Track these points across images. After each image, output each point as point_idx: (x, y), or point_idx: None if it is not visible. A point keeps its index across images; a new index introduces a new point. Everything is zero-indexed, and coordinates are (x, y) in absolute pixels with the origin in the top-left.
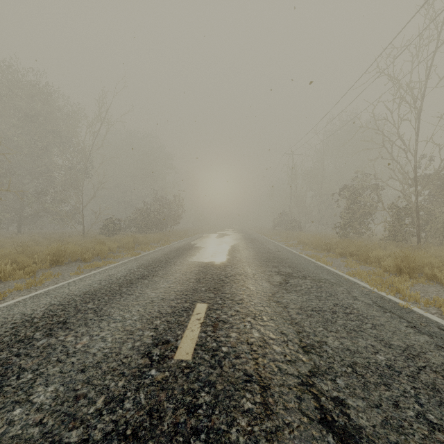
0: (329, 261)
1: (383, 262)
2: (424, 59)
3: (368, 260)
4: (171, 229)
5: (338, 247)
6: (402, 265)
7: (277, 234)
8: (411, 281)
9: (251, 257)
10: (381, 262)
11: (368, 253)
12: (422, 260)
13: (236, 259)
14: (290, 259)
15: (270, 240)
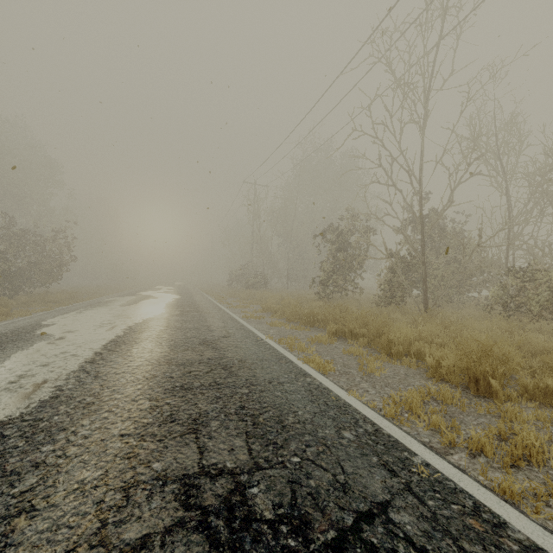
0: (323, 353)
1: (416, 352)
2: (428, 51)
3: (392, 350)
4: (51, 290)
5: (327, 318)
6: (481, 370)
7: (233, 295)
8: (547, 430)
9: (144, 373)
10: (428, 359)
11: (388, 335)
12: (518, 358)
13: (88, 389)
14: (247, 364)
15: (220, 306)
